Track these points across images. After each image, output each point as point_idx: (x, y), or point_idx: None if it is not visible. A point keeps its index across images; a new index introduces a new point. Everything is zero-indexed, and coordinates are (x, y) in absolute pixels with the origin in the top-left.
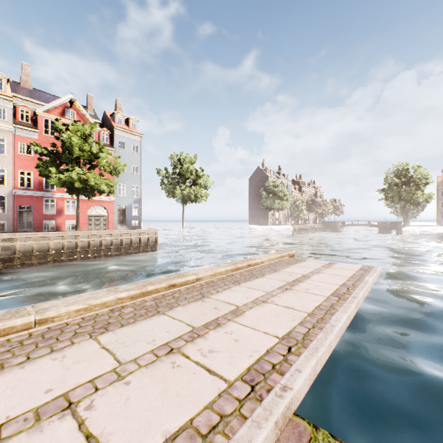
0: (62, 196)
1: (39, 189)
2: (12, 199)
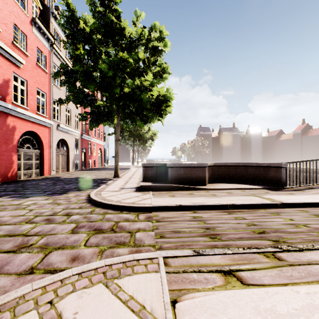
0: (93, 141)
1: (87, 134)
2: (80, 141)
